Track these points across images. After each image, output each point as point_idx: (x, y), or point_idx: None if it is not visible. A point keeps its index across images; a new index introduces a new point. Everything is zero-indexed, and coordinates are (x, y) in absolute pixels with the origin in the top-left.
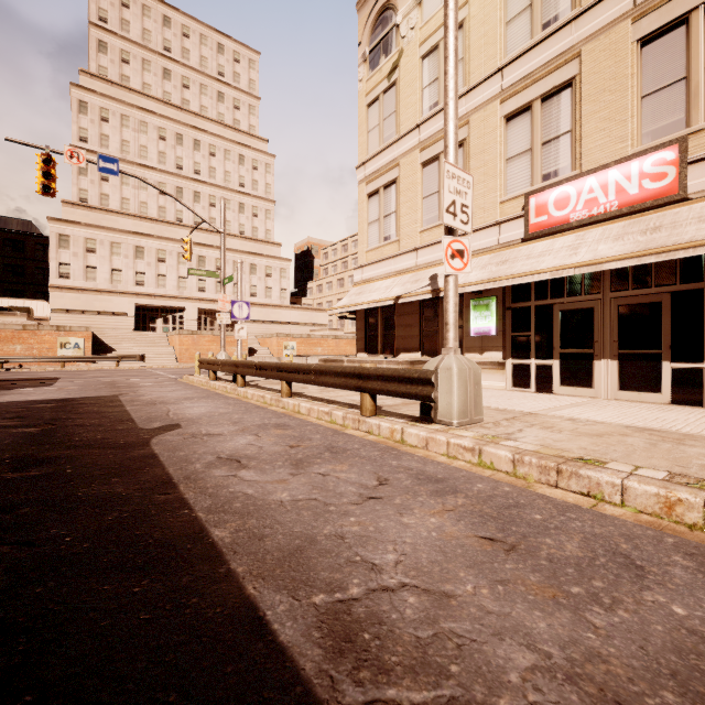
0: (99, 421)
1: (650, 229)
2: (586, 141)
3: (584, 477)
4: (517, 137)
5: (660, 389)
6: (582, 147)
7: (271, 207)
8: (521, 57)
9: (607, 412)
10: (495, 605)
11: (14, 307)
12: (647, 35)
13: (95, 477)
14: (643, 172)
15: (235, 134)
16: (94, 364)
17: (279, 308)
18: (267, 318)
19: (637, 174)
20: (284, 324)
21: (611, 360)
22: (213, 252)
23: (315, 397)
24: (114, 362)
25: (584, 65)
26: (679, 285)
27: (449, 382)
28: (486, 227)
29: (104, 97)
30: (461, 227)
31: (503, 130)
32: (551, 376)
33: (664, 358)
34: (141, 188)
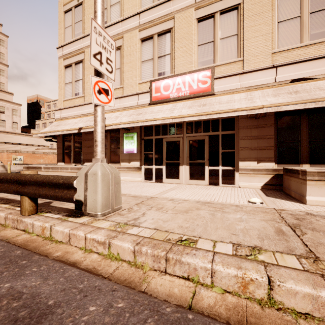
0: None
1: (202, 105)
2: (177, 60)
3: (185, 264)
4: (146, 51)
5: (204, 178)
6: (175, 62)
7: (4, 68)
8: (148, 10)
9: (187, 192)
10: None
11: None
12: (200, 18)
13: None
14: (199, 79)
15: None
16: None
17: (11, 134)
18: (0, 140)
19: (196, 79)
20: (16, 144)
21: (186, 166)
22: None
23: None
24: None
25: (176, 23)
26: (211, 132)
27: (95, 184)
28: (131, 95)
29: None
30: (106, 73)
31: (140, 46)
32: (162, 174)
33: (206, 164)
34: None
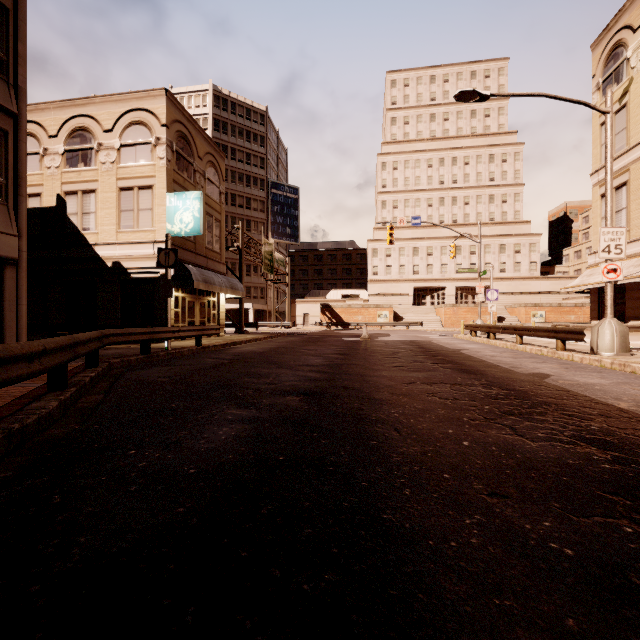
0: (434, 346)
1: None
2: None
3: (631, 366)
4: None
5: None
6: None
7: (520, 190)
8: None
9: None
10: (548, 369)
11: (352, 295)
12: None
13: (450, 354)
14: None
15: (485, 139)
16: (394, 327)
17: (527, 280)
18: (515, 290)
19: None
20: (533, 294)
21: None
22: (467, 241)
23: (538, 345)
24: (404, 326)
25: None
26: None
27: (602, 335)
28: None
29: (394, 154)
30: (614, 257)
31: None
32: None
33: None
34: (416, 207)
